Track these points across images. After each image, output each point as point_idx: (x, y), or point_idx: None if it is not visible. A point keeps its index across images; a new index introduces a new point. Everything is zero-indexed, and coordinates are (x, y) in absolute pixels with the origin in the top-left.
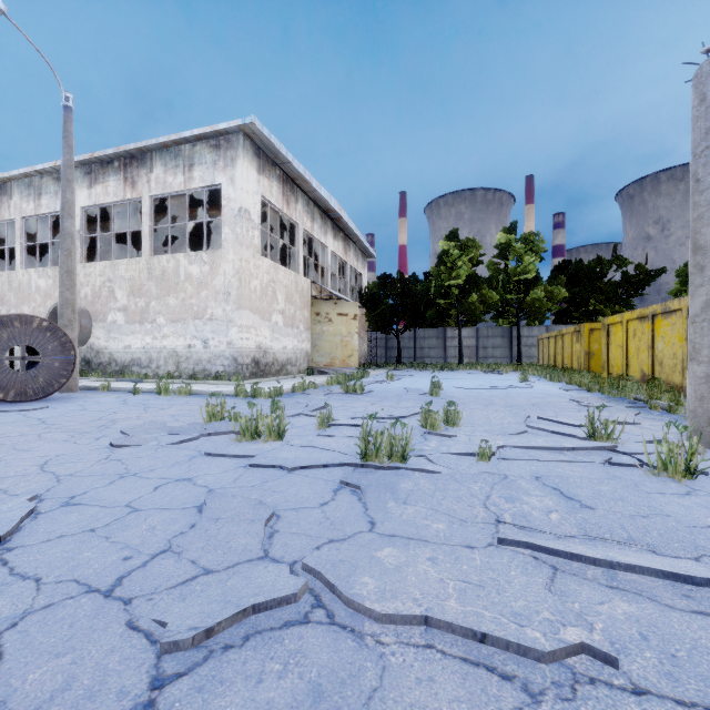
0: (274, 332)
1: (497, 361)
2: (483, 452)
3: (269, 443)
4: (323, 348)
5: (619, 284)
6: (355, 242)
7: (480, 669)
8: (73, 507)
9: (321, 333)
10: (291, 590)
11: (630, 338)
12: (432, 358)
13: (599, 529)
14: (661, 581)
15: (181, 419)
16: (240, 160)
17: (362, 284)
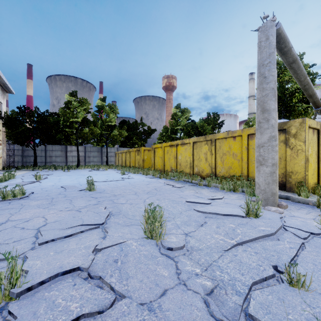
0: None
1: (95, 163)
2: (298, 278)
3: None
4: None
5: (143, 133)
6: None
7: None
8: None
9: None
10: None
11: (166, 154)
12: (57, 162)
13: None
14: None
15: None
16: None
17: (1, 110)
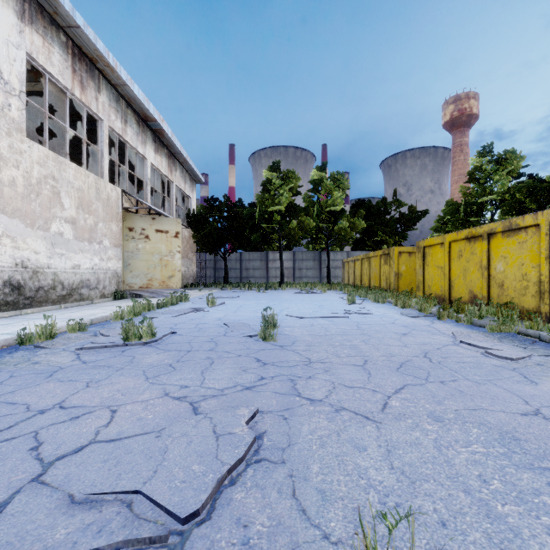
0: (55, 245)
1: (310, 280)
2: None
3: None
4: (138, 268)
5: (399, 220)
6: (182, 163)
7: None
8: None
9: (135, 251)
10: None
11: (454, 259)
12: (256, 278)
13: None
14: None
15: None
16: None
17: (190, 207)
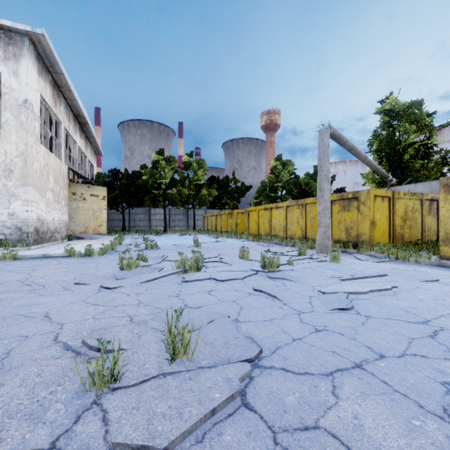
0: (47, 206)
1: (181, 228)
2: (291, 262)
3: (194, 273)
4: (78, 220)
5: (236, 191)
6: (91, 142)
7: (385, 295)
8: (204, 307)
9: (77, 208)
10: (346, 294)
11: (260, 218)
12: (141, 227)
13: (350, 274)
14: (374, 279)
15: (87, 273)
16: (25, 59)
17: (93, 173)
